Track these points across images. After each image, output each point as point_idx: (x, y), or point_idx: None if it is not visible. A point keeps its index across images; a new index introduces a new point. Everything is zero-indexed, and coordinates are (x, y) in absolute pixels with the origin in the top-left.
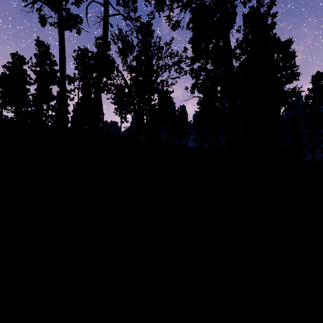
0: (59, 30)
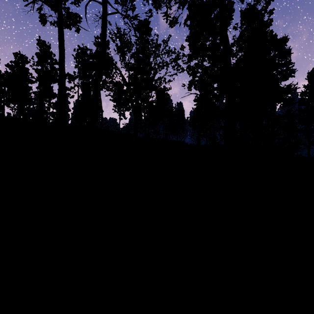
0: (59, 29)
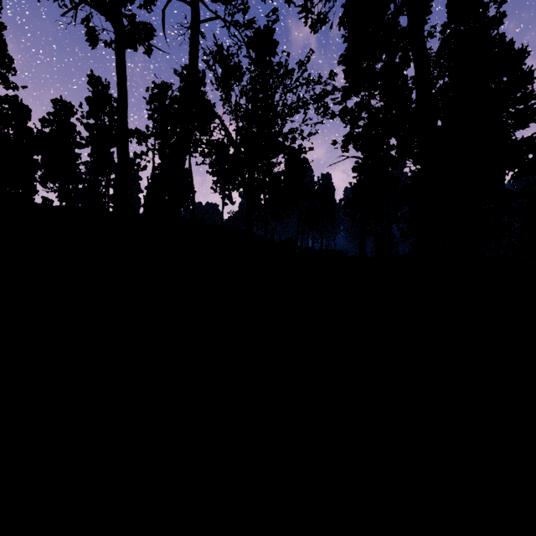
0: (117, 51)
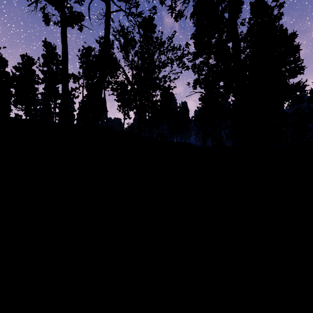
0: (62, 27)
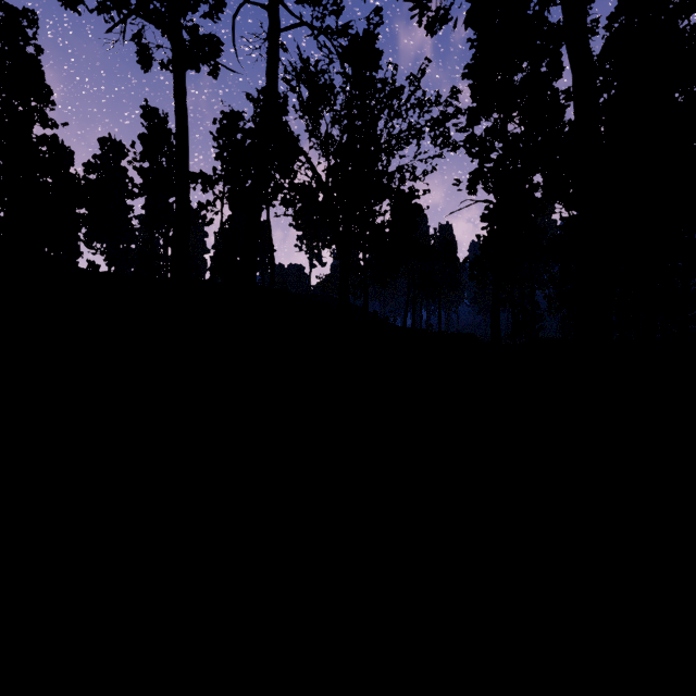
0: (175, 73)
